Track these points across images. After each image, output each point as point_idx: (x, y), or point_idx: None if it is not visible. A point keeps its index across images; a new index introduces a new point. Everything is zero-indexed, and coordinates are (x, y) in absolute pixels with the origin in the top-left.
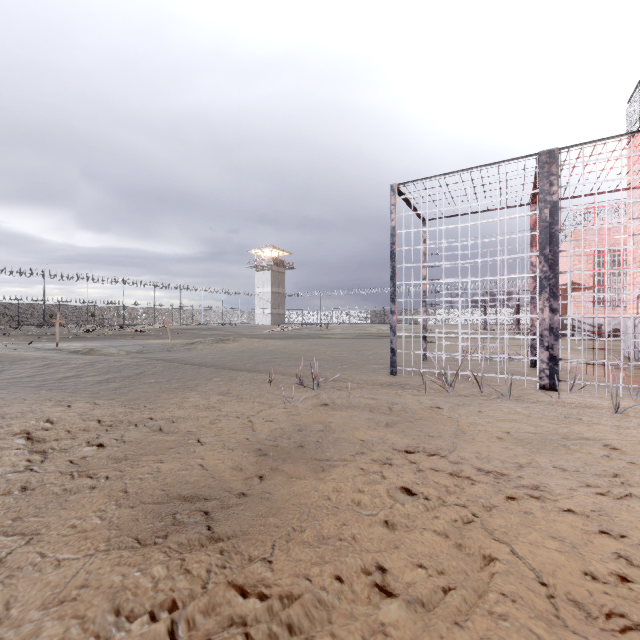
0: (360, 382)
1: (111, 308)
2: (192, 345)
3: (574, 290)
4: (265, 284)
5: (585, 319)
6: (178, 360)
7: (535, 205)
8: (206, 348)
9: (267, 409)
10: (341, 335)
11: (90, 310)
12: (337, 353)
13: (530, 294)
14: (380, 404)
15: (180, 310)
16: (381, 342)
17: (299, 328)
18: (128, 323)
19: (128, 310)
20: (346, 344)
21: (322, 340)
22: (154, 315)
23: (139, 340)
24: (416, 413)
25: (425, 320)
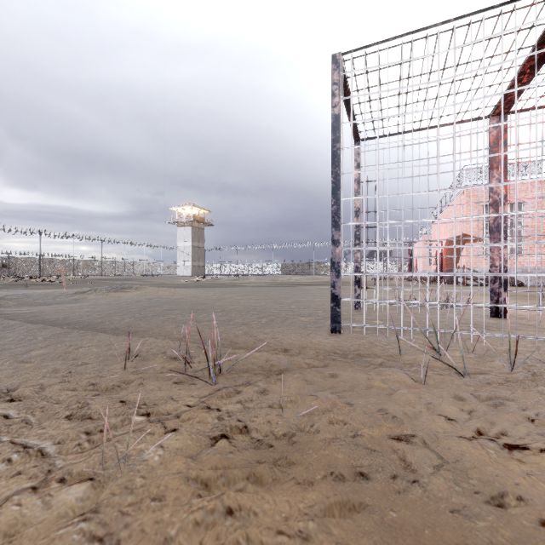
0: (292, 352)
1: (28, 259)
2: (82, 294)
3: (466, 241)
4: (186, 239)
5: (476, 267)
6: (28, 315)
7: (496, 118)
8: (98, 298)
9: (25, 498)
10: (256, 284)
11: (4, 261)
12: (252, 302)
13: (490, 227)
14: (365, 436)
15: (101, 262)
16: (297, 289)
17: (216, 278)
18: (47, 274)
19: (47, 261)
20: (262, 292)
21: (237, 288)
22: (73, 266)
23: (28, 290)
24: (493, 486)
25: (359, 261)
